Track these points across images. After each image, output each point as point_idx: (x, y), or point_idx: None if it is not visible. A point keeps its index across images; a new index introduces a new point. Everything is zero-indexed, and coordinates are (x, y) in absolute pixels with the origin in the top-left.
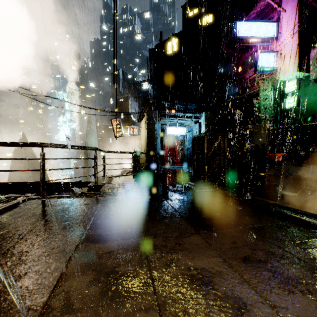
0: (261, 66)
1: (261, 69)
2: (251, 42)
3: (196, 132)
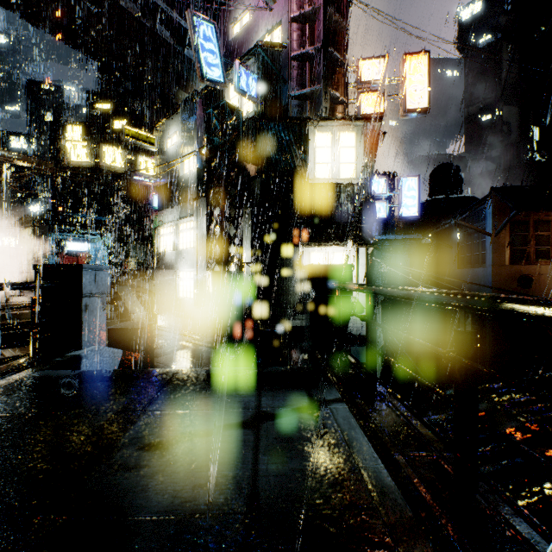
0: (153, 205)
1: (154, 208)
2: (147, 184)
3: (100, 249)
